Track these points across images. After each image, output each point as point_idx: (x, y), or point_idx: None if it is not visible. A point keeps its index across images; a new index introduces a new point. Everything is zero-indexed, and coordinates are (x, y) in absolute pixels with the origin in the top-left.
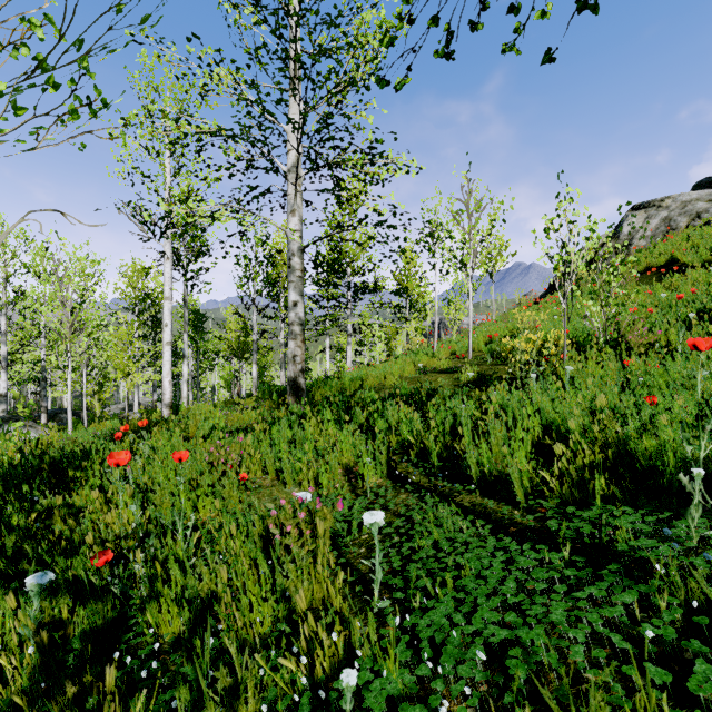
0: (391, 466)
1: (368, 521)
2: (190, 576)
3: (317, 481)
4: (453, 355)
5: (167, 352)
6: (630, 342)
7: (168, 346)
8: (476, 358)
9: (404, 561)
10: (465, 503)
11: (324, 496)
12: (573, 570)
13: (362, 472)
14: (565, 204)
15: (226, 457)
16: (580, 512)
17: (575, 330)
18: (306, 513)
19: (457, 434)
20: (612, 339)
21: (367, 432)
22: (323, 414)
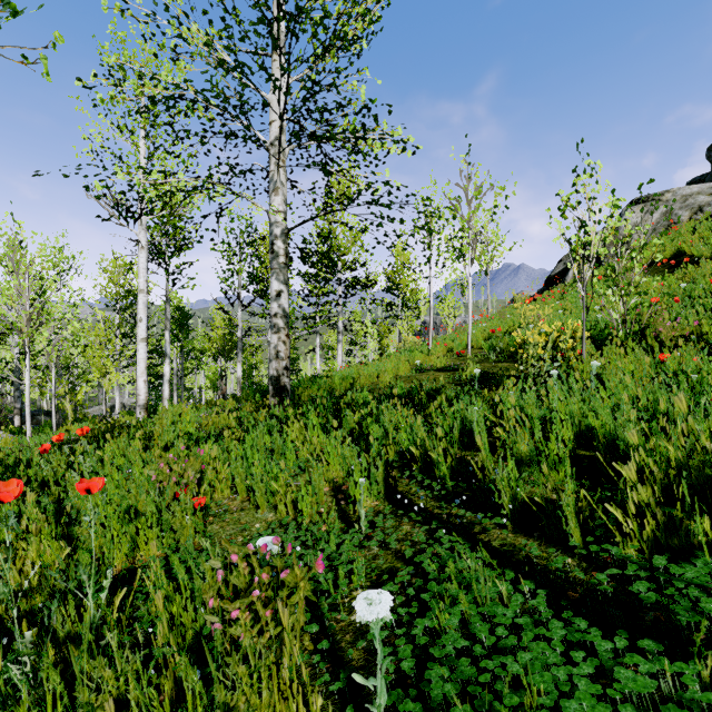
0: (389, 485)
1: (364, 616)
2: (79, 688)
3: (297, 504)
4: (450, 352)
5: (142, 349)
6: (660, 334)
7: (143, 343)
8: (476, 355)
9: (417, 649)
10: (493, 542)
11: (304, 527)
12: None
13: (353, 493)
14: (585, 177)
15: (176, 477)
16: (679, 571)
17: (587, 324)
18: (269, 575)
19: (467, 442)
20: (632, 333)
21: (359, 439)
22: (308, 418)
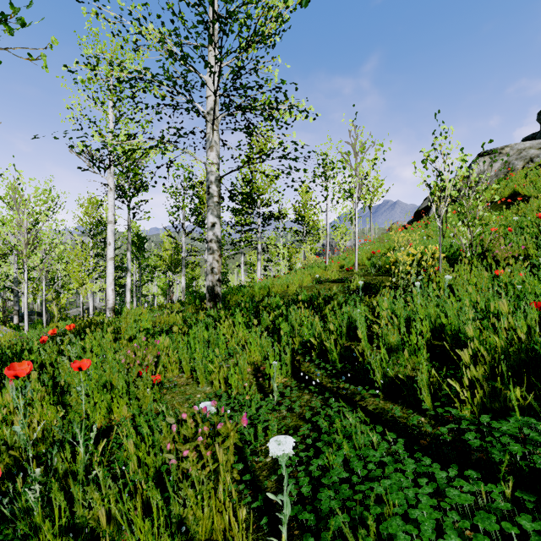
0: (295, 366)
1: (275, 452)
2: (77, 505)
3: (227, 380)
4: (342, 268)
5: (110, 265)
6: (496, 255)
7: (111, 261)
8: (361, 271)
9: (313, 480)
10: (369, 407)
11: (233, 396)
12: (530, 521)
13: (268, 372)
14: (441, 138)
15: (140, 360)
16: (497, 425)
17: (443, 247)
18: (208, 428)
19: (353, 335)
20: (477, 254)
21: (273, 333)
22: (235, 317)
